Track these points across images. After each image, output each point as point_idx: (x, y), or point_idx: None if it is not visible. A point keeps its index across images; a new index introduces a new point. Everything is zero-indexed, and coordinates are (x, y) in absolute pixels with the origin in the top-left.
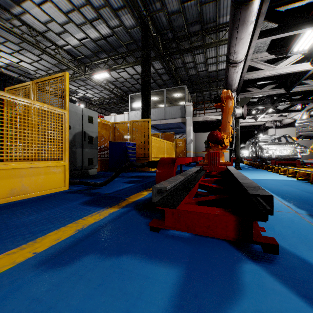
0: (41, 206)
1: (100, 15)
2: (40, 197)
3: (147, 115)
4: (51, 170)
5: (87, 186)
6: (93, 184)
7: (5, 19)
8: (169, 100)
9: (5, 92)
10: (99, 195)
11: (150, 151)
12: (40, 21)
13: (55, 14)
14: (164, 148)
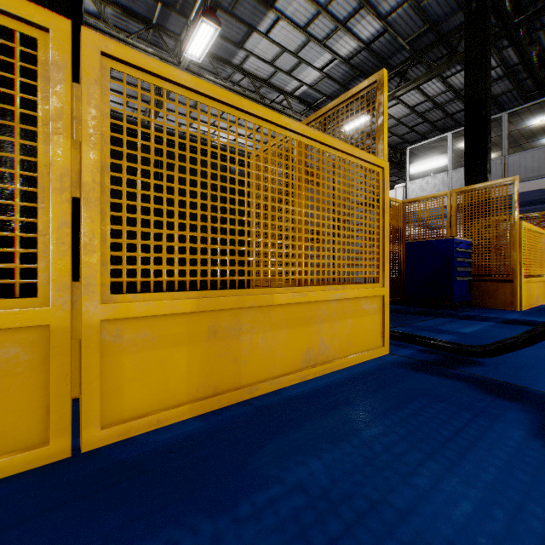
0: (410, 424)
1: (364, 1)
2: (354, 373)
3: (484, 174)
4: (361, 307)
5: (426, 349)
6: (449, 346)
7: (225, 78)
8: (509, 141)
9: (298, 124)
10: (543, 403)
11: (516, 259)
12: (266, 60)
13: (288, 37)
14: (541, 251)
